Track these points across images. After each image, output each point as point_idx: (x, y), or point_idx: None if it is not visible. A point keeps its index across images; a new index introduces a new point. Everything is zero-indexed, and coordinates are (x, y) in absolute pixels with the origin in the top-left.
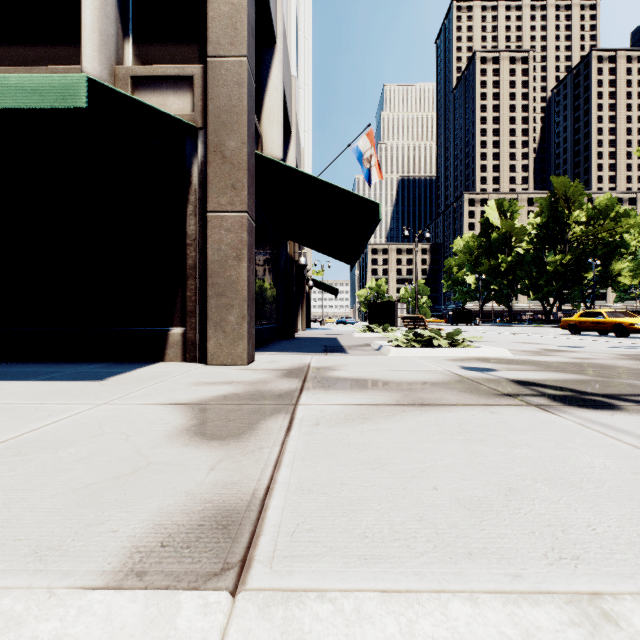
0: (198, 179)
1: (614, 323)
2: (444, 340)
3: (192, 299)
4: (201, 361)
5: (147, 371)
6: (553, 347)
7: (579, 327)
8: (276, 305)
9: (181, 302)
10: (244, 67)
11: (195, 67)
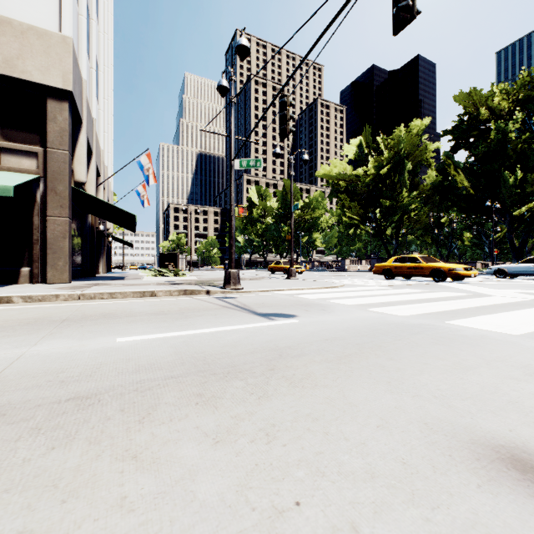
0: (41, 199)
1: (284, 267)
2: (172, 274)
3: (37, 254)
4: (43, 283)
5: (18, 286)
6: None
7: (274, 270)
8: (81, 256)
9: (28, 255)
10: (67, 155)
11: (39, 149)
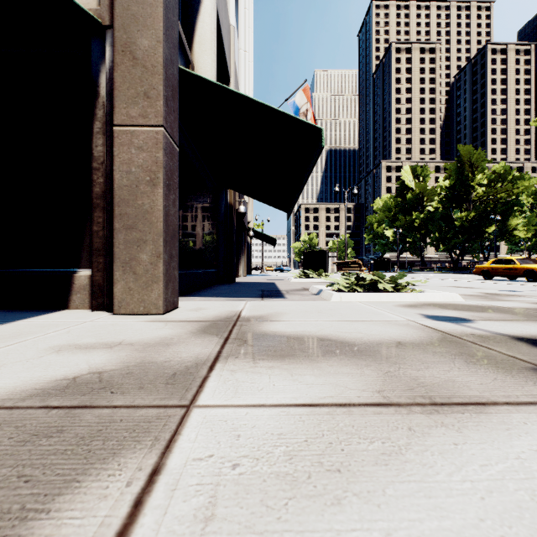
0: (106, 89)
1: (525, 269)
2: (388, 284)
3: (99, 234)
4: (109, 309)
5: (23, 324)
6: (492, 291)
7: (492, 273)
8: (216, 251)
9: (90, 239)
10: None
11: None
